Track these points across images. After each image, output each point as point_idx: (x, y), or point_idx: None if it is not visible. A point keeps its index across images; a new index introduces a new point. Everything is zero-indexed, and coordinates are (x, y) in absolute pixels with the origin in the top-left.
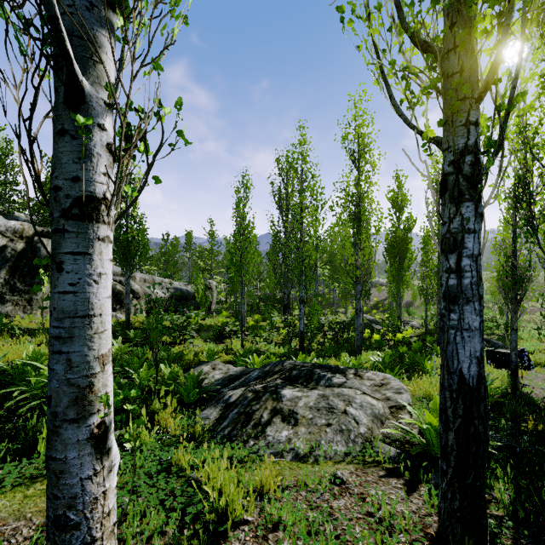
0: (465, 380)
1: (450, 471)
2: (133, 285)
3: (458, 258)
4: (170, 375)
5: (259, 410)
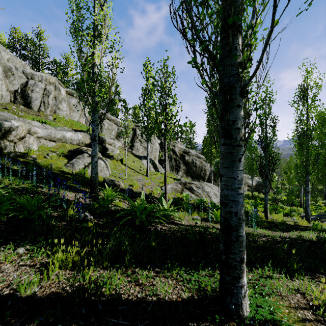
0: None
1: None
2: None
3: None
4: (287, 211)
5: (320, 219)
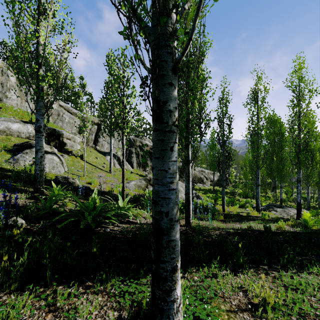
0: (298, 202)
1: (296, 212)
2: (206, 175)
3: (297, 189)
4: (243, 203)
5: (268, 209)
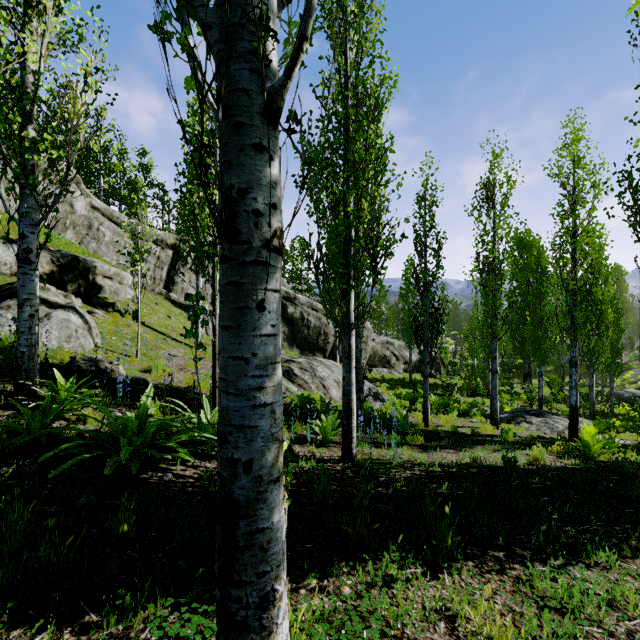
0: (572, 405)
1: (569, 424)
2: (395, 351)
3: (571, 379)
4: (466, 407)
5: (516, 419)
